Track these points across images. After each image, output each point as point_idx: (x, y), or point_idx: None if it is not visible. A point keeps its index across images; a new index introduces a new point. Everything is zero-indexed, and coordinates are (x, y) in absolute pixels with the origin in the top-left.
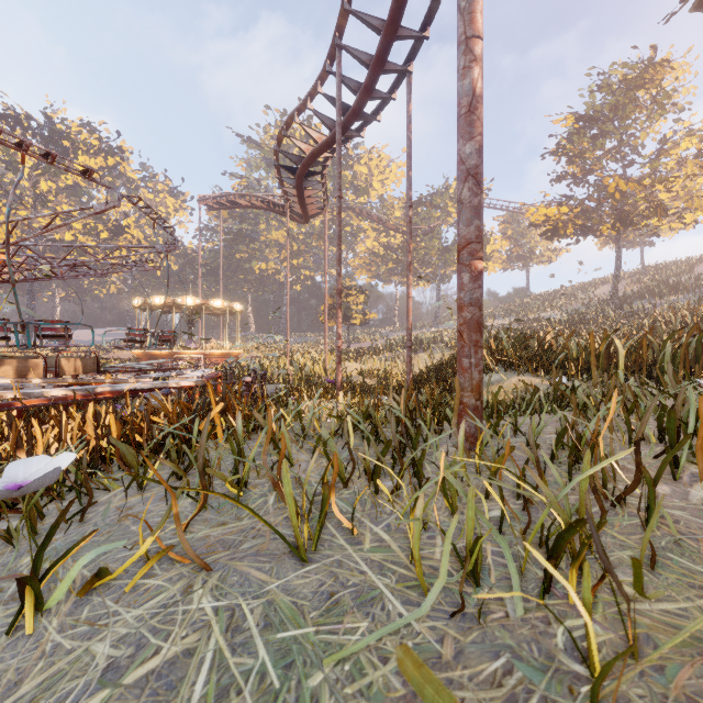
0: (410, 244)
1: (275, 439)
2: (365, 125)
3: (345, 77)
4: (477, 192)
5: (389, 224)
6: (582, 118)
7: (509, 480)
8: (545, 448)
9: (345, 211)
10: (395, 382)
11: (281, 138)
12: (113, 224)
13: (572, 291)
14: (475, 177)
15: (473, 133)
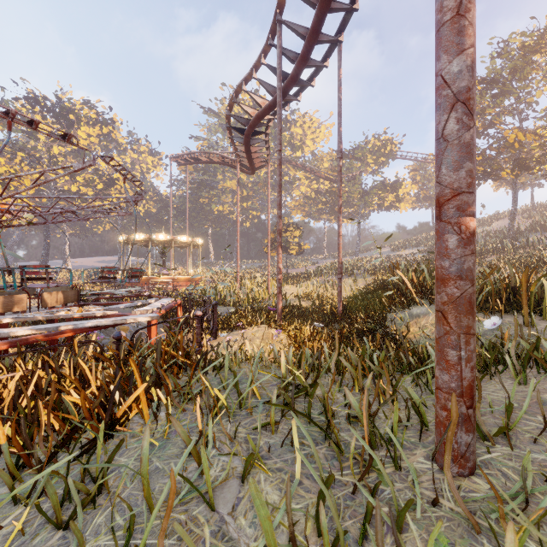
0: (340, 190)
1: (198, 452)
2: (301, 91)
3: (284, 49)
4: (468, 124)
5: (319, 173)
6: (485, 80)
7: None
8: None
9: (284, 164)
10: (328, 308)
11: (232, 105)
12: (107, 178)
13: None
14: (465, 103)
15: (464, 44)
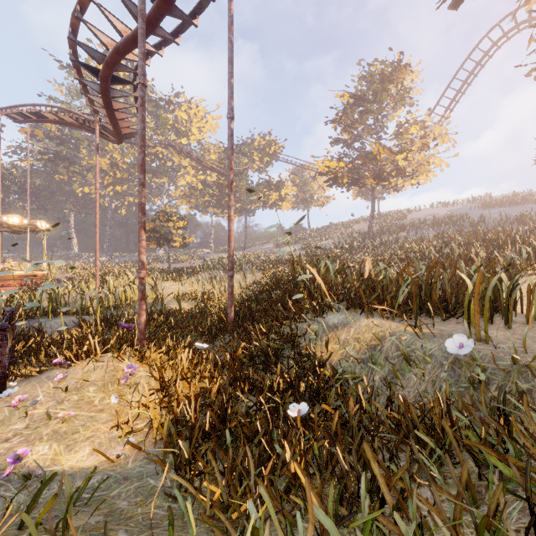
0: (232, 160)
1: None
2: (180, 31)
3: None
4: None
5: (206, 163)
6: (355, 95)
7: None
8: None
9: (167, 148)
10: (215, 316)
11: (76, 25)
12: None
13: (338, 227)
14: None
15: None
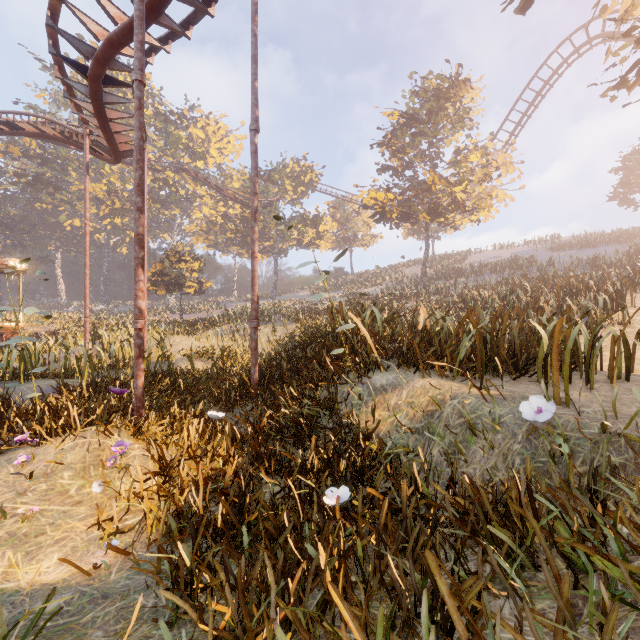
0: (256, 183)
1: None
2: (192, 22)
3: None
4: None
5: (227, 192)
6: (406, 114)
7: None
8: None
9: (179, 172)
10: (235, 377)
11: (57, 8)
12: None
13: (386, 271)
14: None
15: None
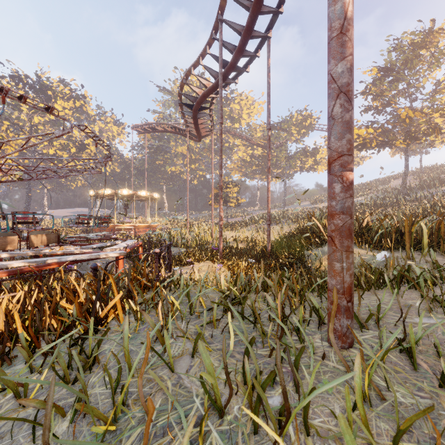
0: (269, 154)
1: (161, 336)
2: (238, 75)
3: (225, 42)
4: (348, 108)
5: (253, 141)
6: (383, 69)
7: (403, 412)
8: (417, 351)
9: (225, 133)
10: (259, 248)
11: (183, 85)
12: (79, 143)
13: (374, 184)
14: (346, 94)
15: (345, 53)
